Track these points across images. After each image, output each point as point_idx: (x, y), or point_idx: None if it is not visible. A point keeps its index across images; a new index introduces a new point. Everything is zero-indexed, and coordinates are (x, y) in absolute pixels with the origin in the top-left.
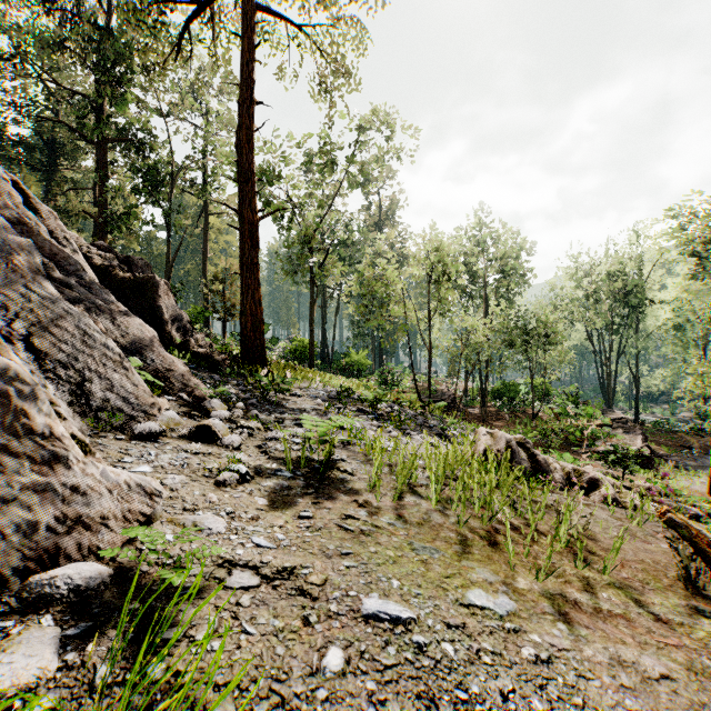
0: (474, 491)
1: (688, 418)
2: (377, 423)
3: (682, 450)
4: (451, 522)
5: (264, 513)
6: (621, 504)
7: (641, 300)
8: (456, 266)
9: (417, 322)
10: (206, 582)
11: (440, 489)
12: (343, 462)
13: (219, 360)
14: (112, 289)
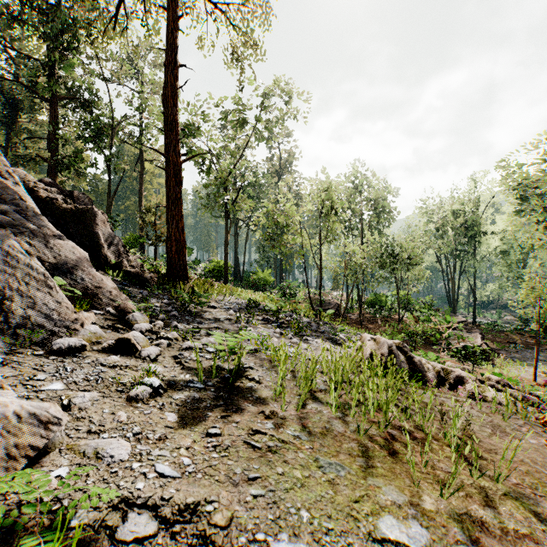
0: (370, 398)
1: (510, 320)
2: (279, 331)
3: (510, 345)
4: (351, 430)
5: (173, 432)
6: (483, 398)
7: (478, 232)
8: (341, 202)
9: (310, 247)
10: (93, 535)
11: (337, 393)
12: (251, 370)
13: (147, 278)
14: (56, 218)
